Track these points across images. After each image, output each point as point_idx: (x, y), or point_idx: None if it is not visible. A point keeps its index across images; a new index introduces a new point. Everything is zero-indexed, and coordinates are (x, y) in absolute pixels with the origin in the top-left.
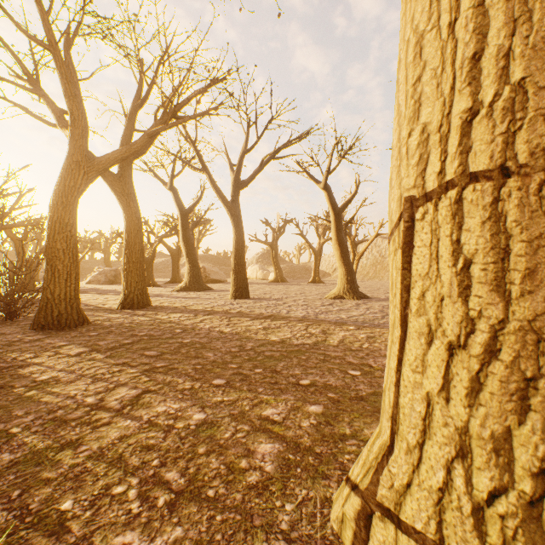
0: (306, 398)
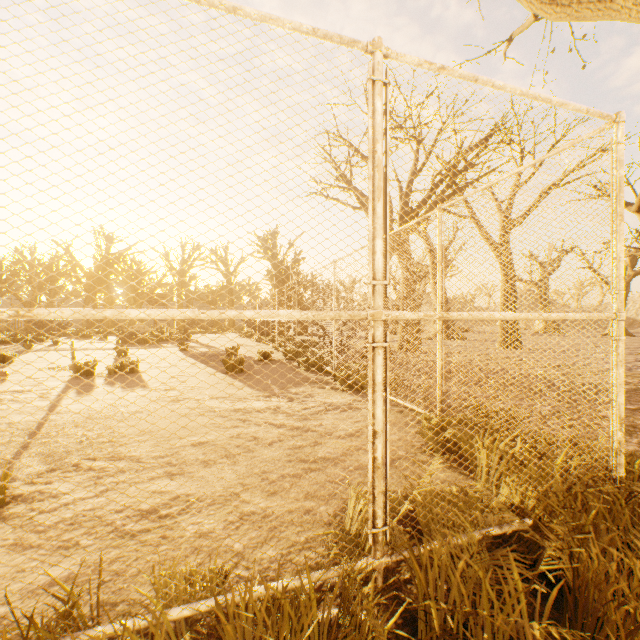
0: (635, 414)
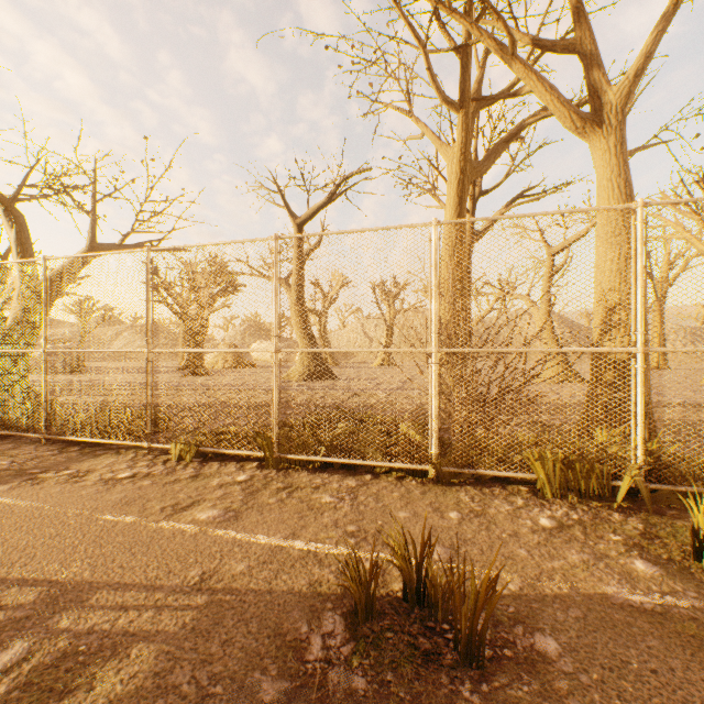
0: None
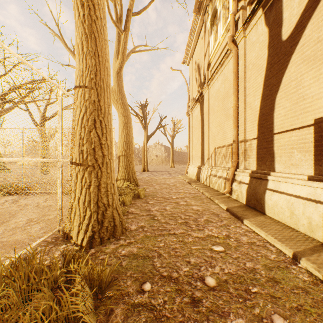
0: None
